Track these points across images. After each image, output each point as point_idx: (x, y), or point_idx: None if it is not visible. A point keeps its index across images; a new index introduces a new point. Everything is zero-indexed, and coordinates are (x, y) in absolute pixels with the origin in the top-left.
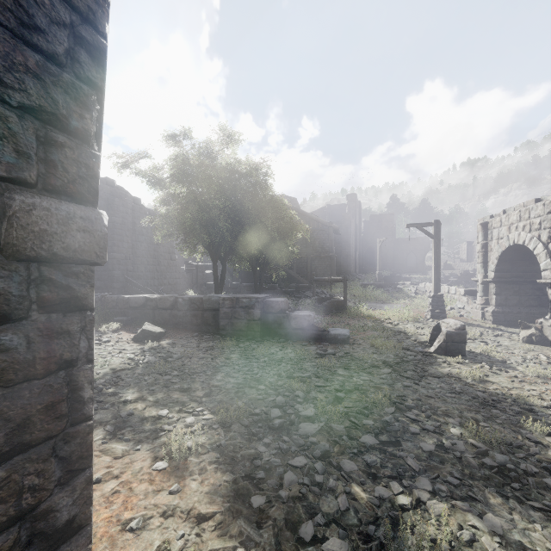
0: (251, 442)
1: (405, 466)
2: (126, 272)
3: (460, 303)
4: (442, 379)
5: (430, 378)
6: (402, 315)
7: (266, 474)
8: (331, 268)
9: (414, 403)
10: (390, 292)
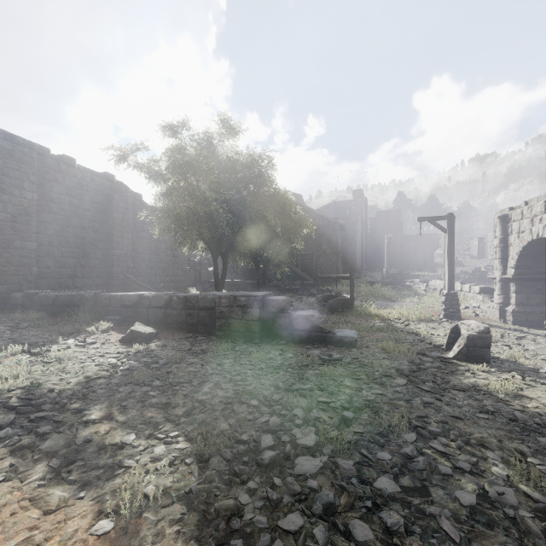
0: (232, 486)
1: (439, 531)
2: (127, 269)
3: (474, 302)
4: (469, 393)
5: (454, 391)
6: (413, 314)
7: (245, 545)
8: (336, 265)
9: (439, 427)
10: (398, 289)
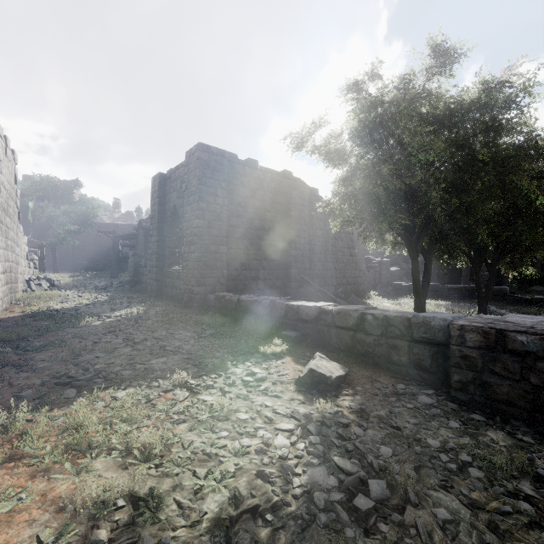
0: None
1: None
2: (303, 270)
3: None
4: None
5: None
6: None
7: None
8: None
9: None
10: None
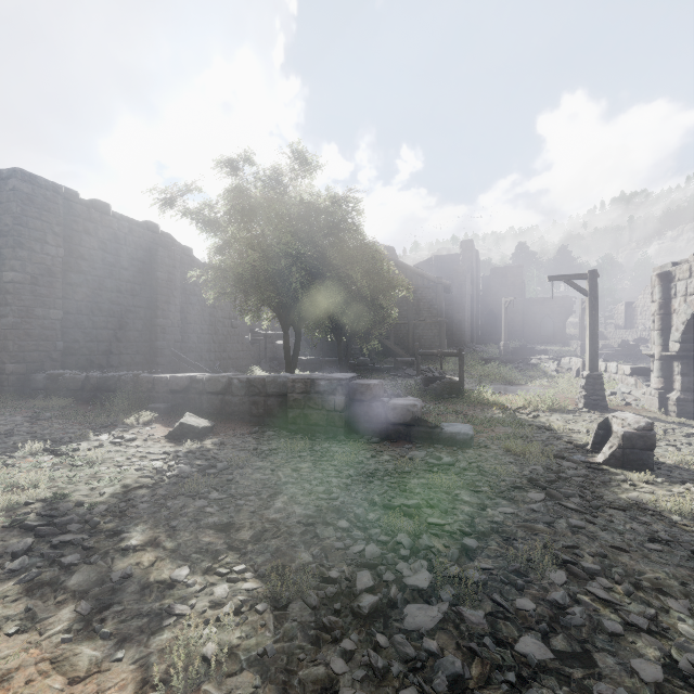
0: (320, 645)
1: None
2: (174, 343)
3: (624, 386)
4: (630, 512)
5: (610, 510)
6: (543, 403)
7: None
8: (439, 337)
9: (597, 563)
10: (521, 369)
